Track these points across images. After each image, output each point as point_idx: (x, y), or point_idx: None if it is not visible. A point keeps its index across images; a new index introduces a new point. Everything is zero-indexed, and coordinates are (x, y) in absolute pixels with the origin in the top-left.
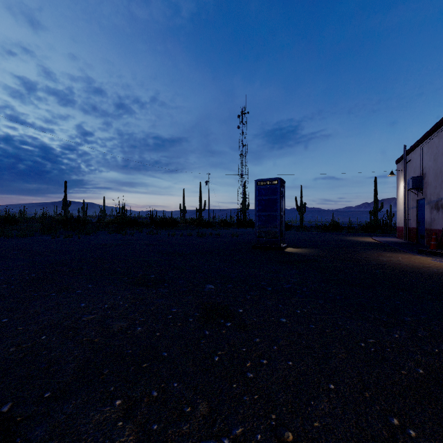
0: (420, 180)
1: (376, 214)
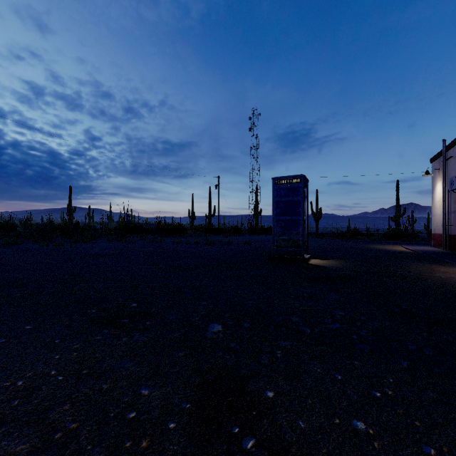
0: None
1: (398, 220)
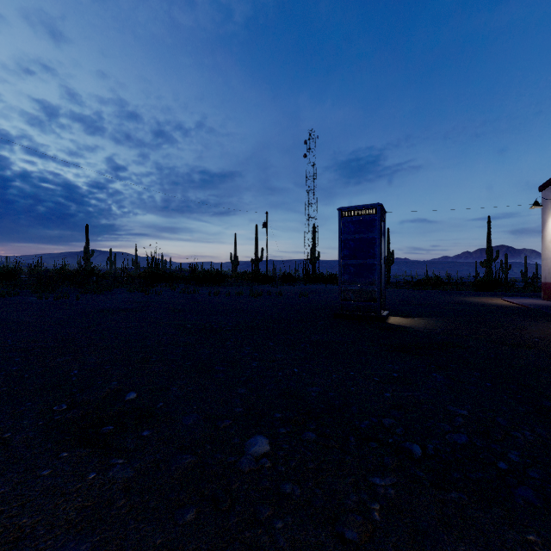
0: None
1: (490, 266)
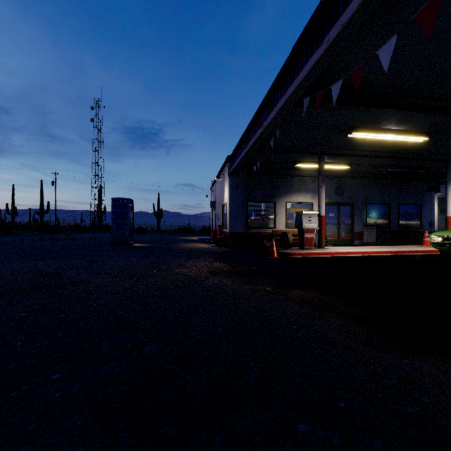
0: (215, 203)
1: None
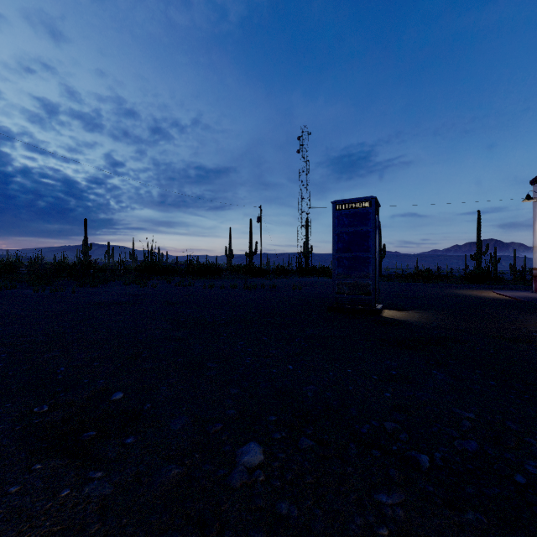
0: None
1: (480, 259)
